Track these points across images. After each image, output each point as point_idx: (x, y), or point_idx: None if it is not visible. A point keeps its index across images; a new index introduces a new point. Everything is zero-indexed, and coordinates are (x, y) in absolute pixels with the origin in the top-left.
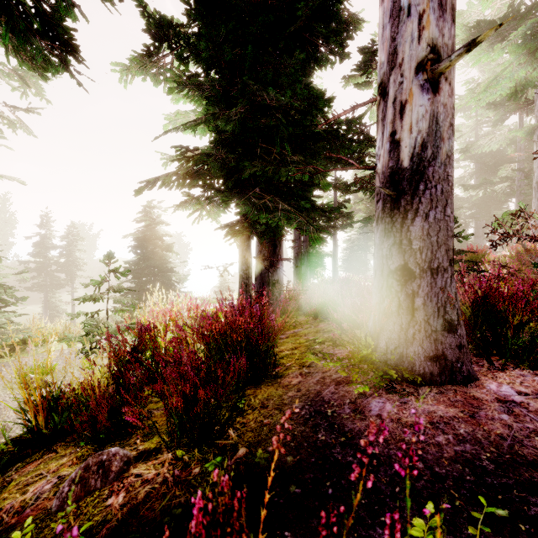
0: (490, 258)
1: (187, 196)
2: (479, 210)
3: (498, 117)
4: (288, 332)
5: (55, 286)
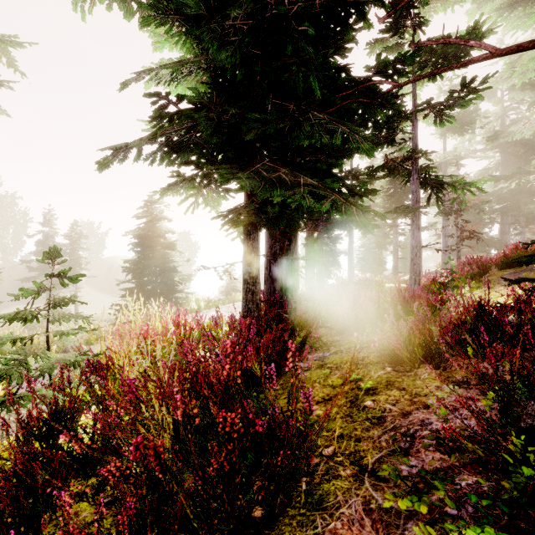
0: None
1: (177, 176)
2: (505, 204)
3: (534, 99)
4: (310, 358)
5: (57, 285)
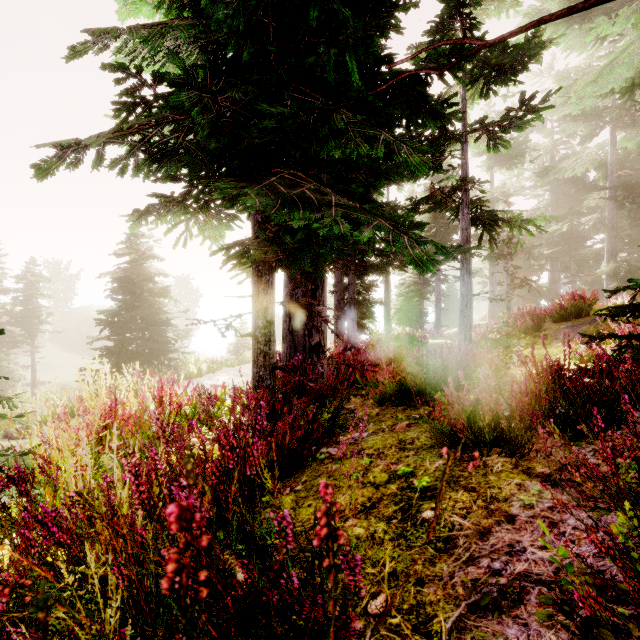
0: (596, 307)
1: (160, 194)
2: (555, 250)
3: (588, 132)
4: (343, 440)
5: (5, 344)
